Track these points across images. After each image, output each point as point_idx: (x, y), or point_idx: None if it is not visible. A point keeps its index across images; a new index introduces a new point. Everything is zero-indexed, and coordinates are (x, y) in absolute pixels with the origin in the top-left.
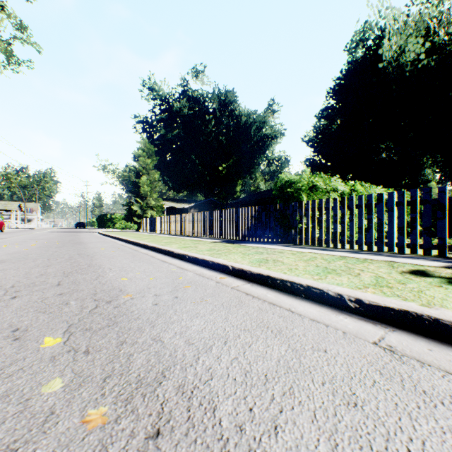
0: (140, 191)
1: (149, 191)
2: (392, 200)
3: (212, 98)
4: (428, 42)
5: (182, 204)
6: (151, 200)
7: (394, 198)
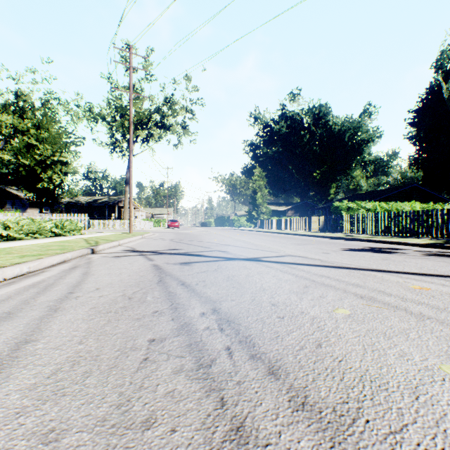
0: (256, 203)
1: (261, 202)
2: (367, 216)
3: (307, 115)
4: None
5: (280, 207)
6: (263, 208)
7: (368, 215)
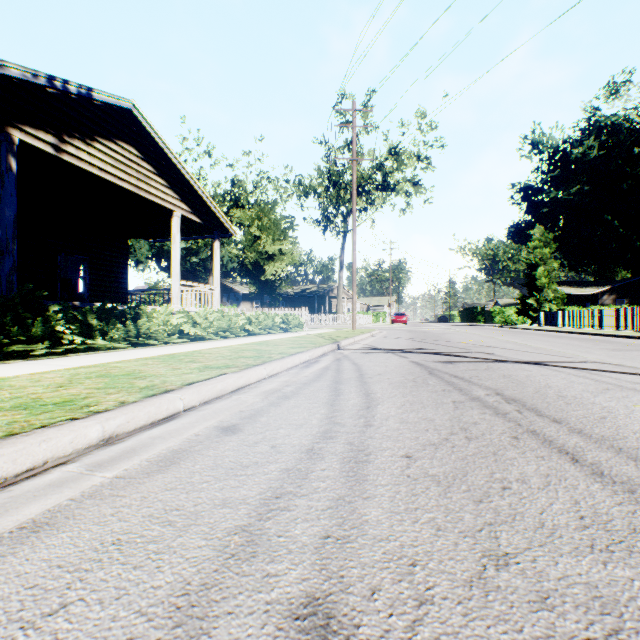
0: (534, 284)
1: (545, 282)
2: None
3: None
4: None
5: (585, 288)
6: (548, 293)
7: None
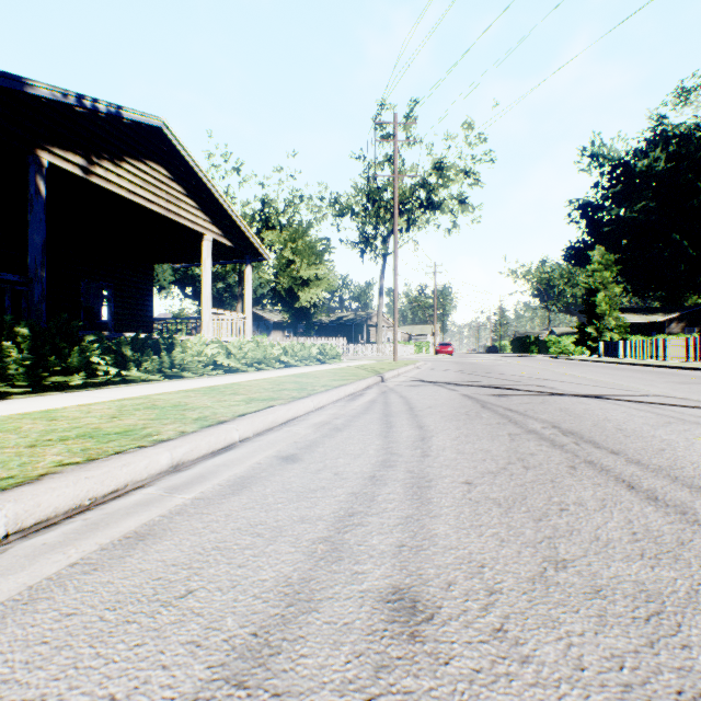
0: (593, 311)
1: (606, 309)
2: None
3: None
4: None
5: (651, 316)
6: (609, 321)
7: None
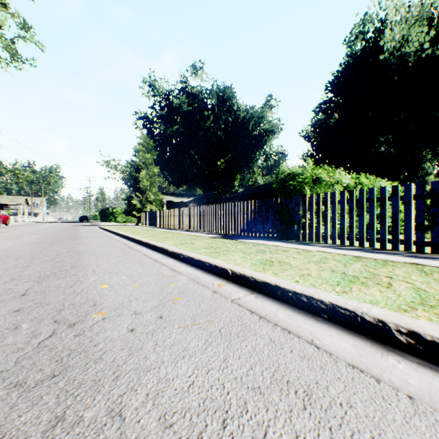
0: (139, 186)
1: (148, 185)
2: (409, 193)
3: (211, 94)
4: (433, 31)
5: (181, 198)
6: (150, 195)
7: (411, 190)
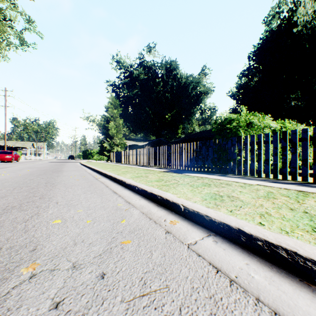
0: (109, 133)
1: (115, 132)
2: None
3: (161, 66)
4: None
5: (139, 142)
6: (117, 139)
7: None
